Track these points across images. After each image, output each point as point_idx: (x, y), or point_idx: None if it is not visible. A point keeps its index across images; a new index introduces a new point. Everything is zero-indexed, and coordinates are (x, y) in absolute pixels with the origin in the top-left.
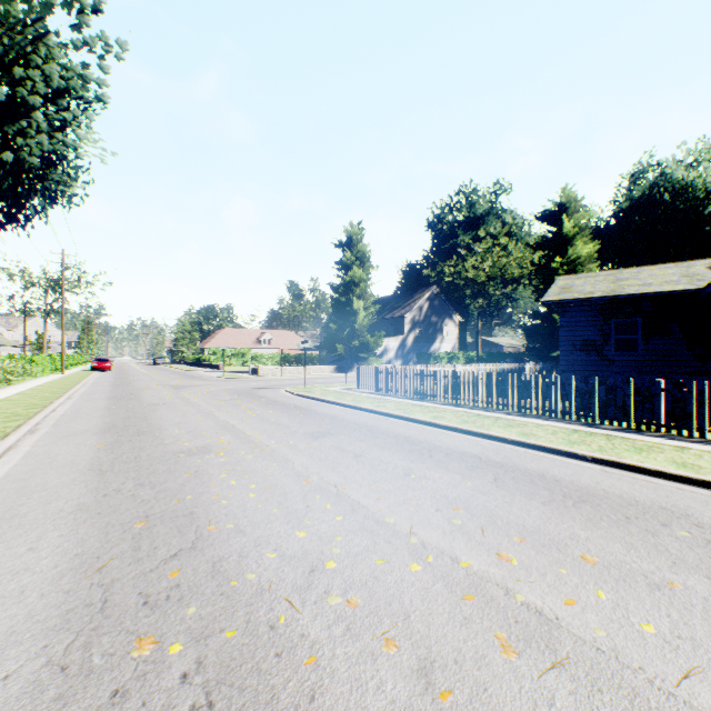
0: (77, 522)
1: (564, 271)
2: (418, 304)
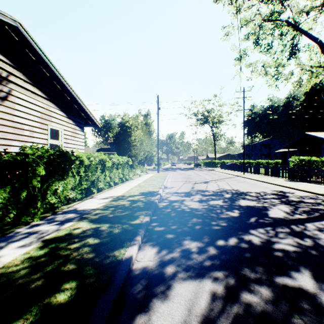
0: None
1: None
2: None
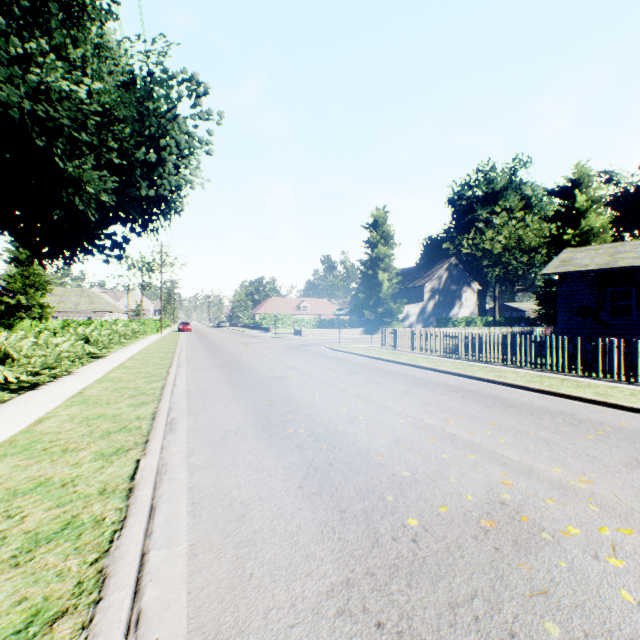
0: (237, 400)
1: (576, 242)
2: (437, 275)
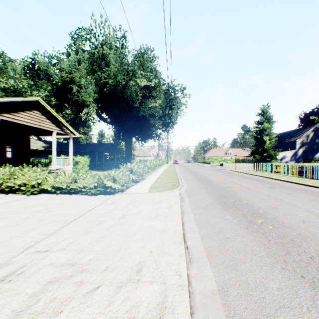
0: (193, 177)
1: None
2: (305, 134)
